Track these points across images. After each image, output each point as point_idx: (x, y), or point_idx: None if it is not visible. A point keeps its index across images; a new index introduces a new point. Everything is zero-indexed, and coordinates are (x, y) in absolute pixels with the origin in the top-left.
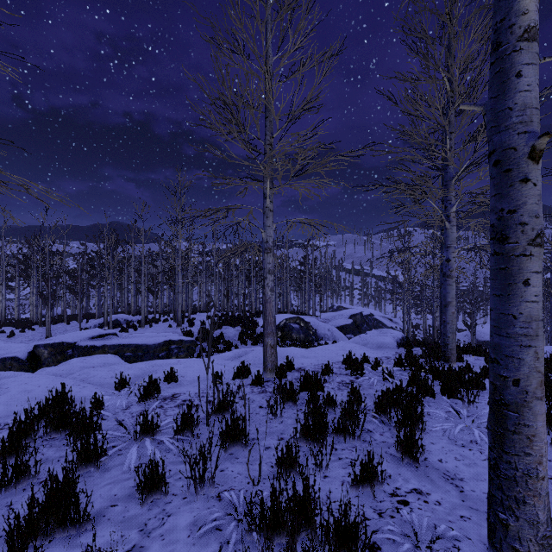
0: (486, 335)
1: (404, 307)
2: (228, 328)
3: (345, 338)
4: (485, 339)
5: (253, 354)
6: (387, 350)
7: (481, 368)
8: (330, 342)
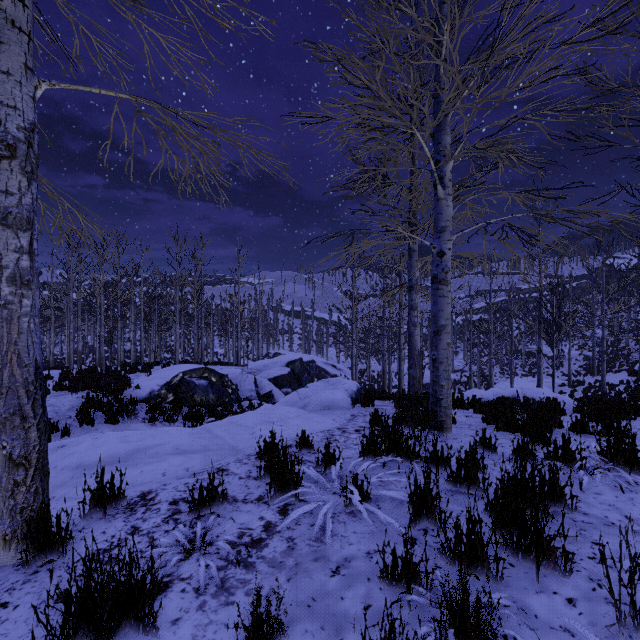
0: (428, 377)
1: (353, 348)
2: (63, 394)
3: (279, 394)
4: (426, 381)
5: (52, 457)
6: (339, 413)
7: (519, 445)
8: (258, 402)
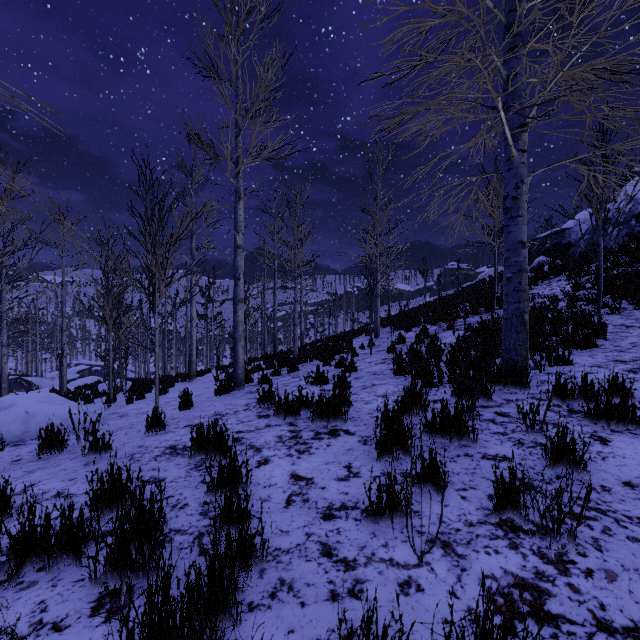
0: None
1: None
2: None
3: None
4: None
5: None
6: None
7: None
8: None
